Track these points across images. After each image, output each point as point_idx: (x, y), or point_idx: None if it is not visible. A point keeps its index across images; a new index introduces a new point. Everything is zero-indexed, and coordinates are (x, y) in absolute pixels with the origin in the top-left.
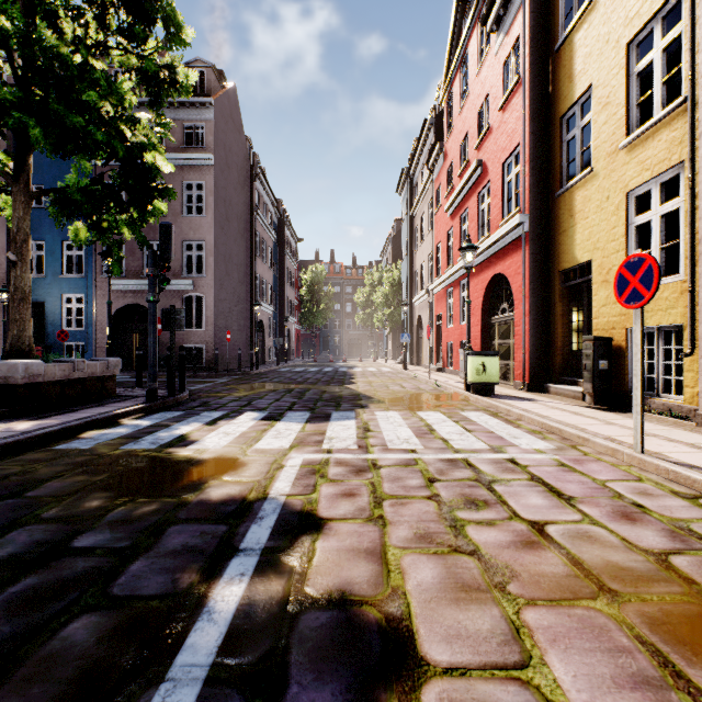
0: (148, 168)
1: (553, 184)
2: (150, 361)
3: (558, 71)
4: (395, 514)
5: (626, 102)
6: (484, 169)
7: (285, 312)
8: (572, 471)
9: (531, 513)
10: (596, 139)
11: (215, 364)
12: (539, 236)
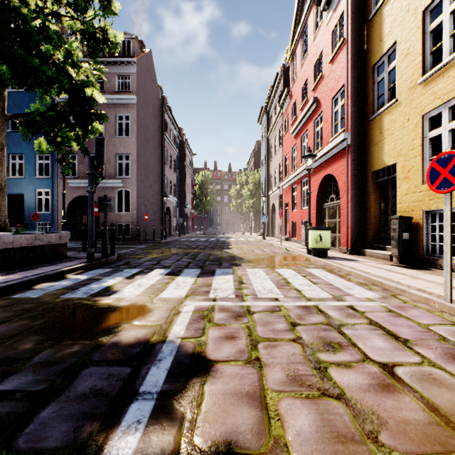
0: (88, 99)
1: (367, 112)
2: (89, 233)
3: (371, 34)
4: (269, 356)
5: (422, 51)
6: (318, 104)
7: (184, 201)
8: (399, 316)
9: (379, 355)
10: (399, 79)
11: (137, 236)
12: (357, 148)
